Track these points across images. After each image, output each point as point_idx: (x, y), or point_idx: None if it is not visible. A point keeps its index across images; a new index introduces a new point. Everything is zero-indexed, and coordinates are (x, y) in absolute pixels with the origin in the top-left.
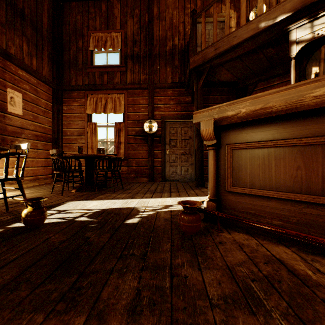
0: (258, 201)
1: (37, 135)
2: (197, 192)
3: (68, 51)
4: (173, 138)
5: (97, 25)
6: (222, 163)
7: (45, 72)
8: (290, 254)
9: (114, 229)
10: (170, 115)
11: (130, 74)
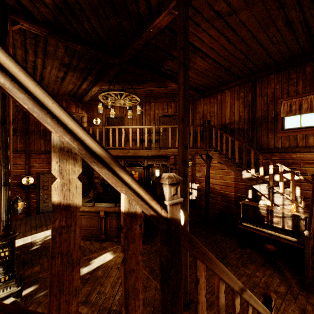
0: None
1: None
2: None
3: None
4: (46, 184)
5: None
6: None
7: None
8: (82, 242)
9: (30, 252)
10: (44, 170)
11: None
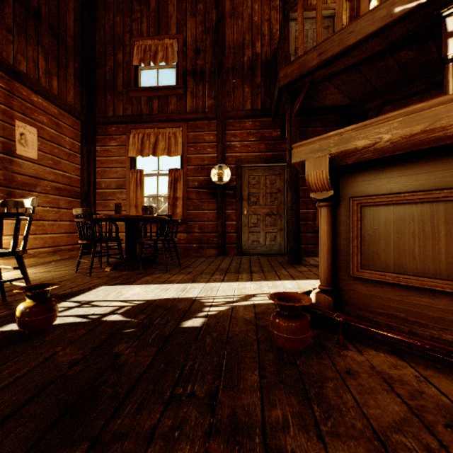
0: (412, 297)
1: (59, 188)
2: (292, 272)
3: (103, 68)
4: (253, 191)
5: (144, 29)
6: (342, 229)
7: (70, 99)
8: None
9: (162, 338)
10: (250, 157)
11: (191, 99)
